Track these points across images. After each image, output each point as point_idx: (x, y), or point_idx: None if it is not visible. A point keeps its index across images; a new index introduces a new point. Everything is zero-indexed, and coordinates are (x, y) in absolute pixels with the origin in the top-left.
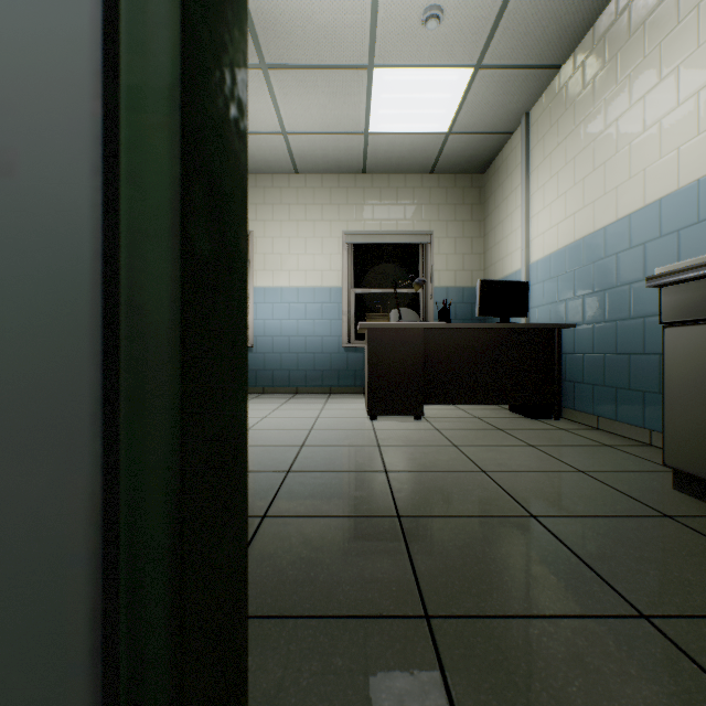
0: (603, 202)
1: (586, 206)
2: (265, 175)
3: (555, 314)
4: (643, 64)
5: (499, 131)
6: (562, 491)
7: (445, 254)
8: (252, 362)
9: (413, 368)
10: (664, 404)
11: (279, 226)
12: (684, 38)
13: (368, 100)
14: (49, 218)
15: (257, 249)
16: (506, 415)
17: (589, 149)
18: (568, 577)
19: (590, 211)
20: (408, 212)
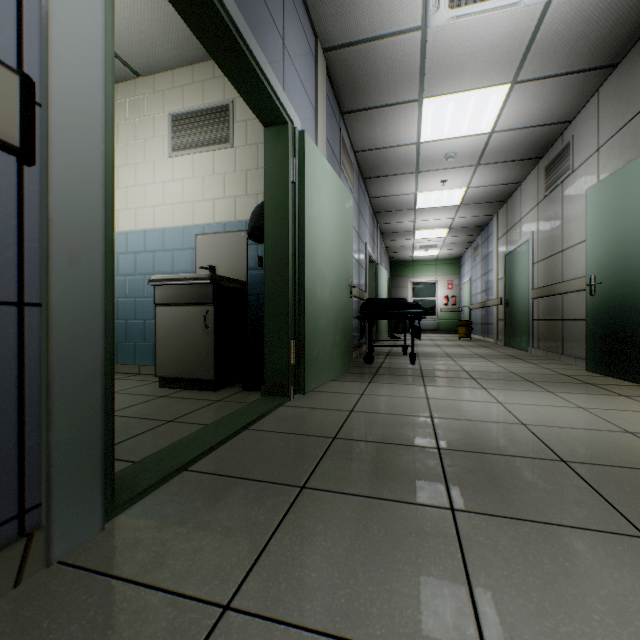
0: None
1: None
2: None
3: None
4: (136, 144)
5: None
6: None
7: None
8: None
9: None
10: (157, 345)
11: None
12: (158, 148)
13: None
14: (90, 278)
15: None
16: None
17: None
18: (139, 423)
19: None
20: None
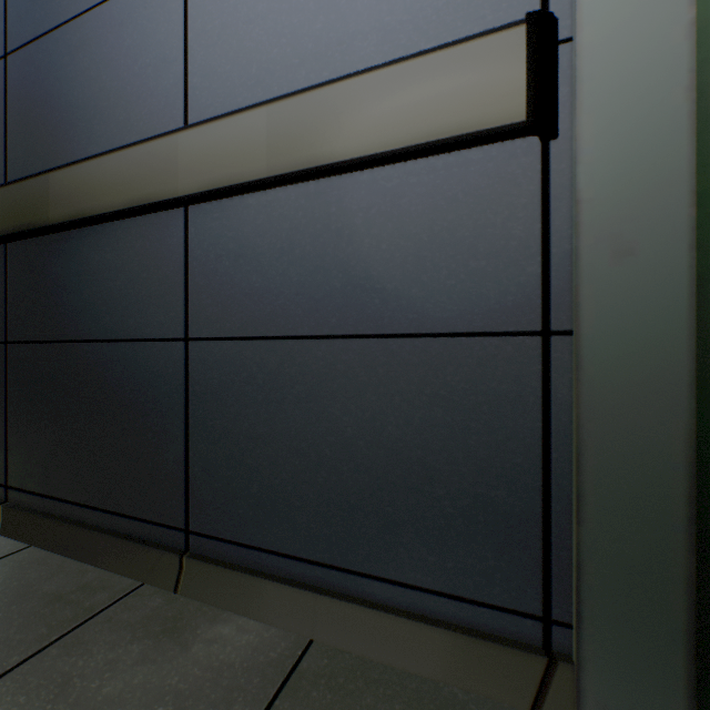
0: None
1: None
2: None
3: None
4: None
5: None
6: None
7: None
8: None
9: None
10: None
11: None
12: None
13: None
14: (657, 277)
15: None
16: None
17: None
18: None
19: None
20: None
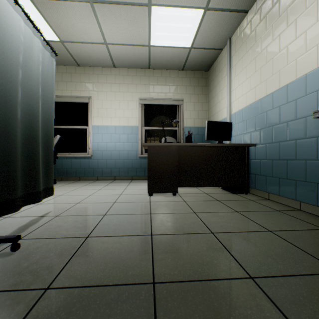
0: (272, 79)
1: (262, 82)
2: (98, 68)
3: (245, 139)
4: (295, 2)
5: (216, 48)
6: (264, 249)
7: (189, 110)
8: (91, 164)
9: (172, 168)
10: None
11: (105, 94)
12: None
13: (149, 26)
14: None
15: (94, 106)
16: (220, 191)
17: (264, 52)
18: None
19: (264, 84)
20: (171, 89)
